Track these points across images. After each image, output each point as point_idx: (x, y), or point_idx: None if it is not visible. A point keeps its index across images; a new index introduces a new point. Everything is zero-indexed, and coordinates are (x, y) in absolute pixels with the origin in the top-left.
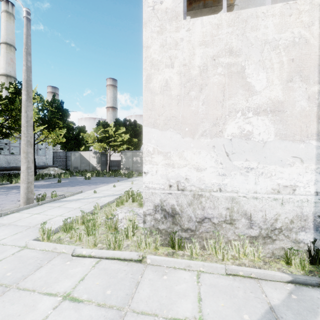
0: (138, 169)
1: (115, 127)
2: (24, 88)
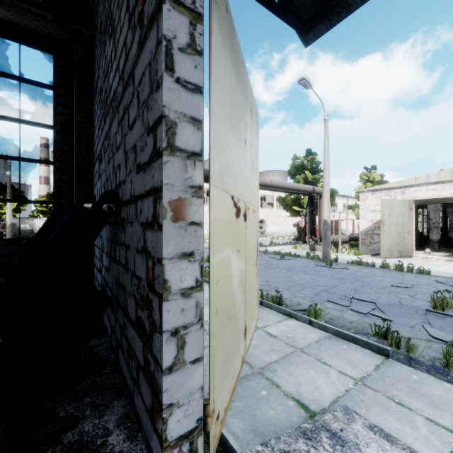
0: (27, 235)
1: (2, 196)
2: (10, 196)
